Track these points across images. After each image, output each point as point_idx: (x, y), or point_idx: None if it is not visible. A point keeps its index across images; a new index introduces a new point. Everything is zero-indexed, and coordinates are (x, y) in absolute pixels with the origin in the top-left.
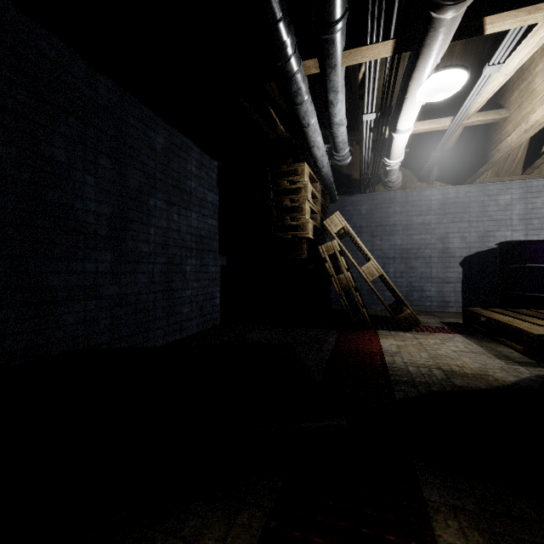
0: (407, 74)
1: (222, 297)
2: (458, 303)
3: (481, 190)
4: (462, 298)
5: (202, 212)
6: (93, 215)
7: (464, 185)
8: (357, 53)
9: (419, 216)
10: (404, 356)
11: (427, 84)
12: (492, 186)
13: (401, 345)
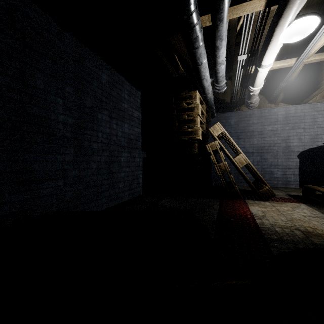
0: (274, 22)
1: (143, 177)
2: (296, 182)
3: (312, 108)
4: (299, 179)
5: (131, 123)
6: (61, 124)
7: (300, 105)
8: (239, 8)
9: (269, 125)
10: (269, 219)
11: (288, 29)
12: (320, 105)
13: (265, 211)
